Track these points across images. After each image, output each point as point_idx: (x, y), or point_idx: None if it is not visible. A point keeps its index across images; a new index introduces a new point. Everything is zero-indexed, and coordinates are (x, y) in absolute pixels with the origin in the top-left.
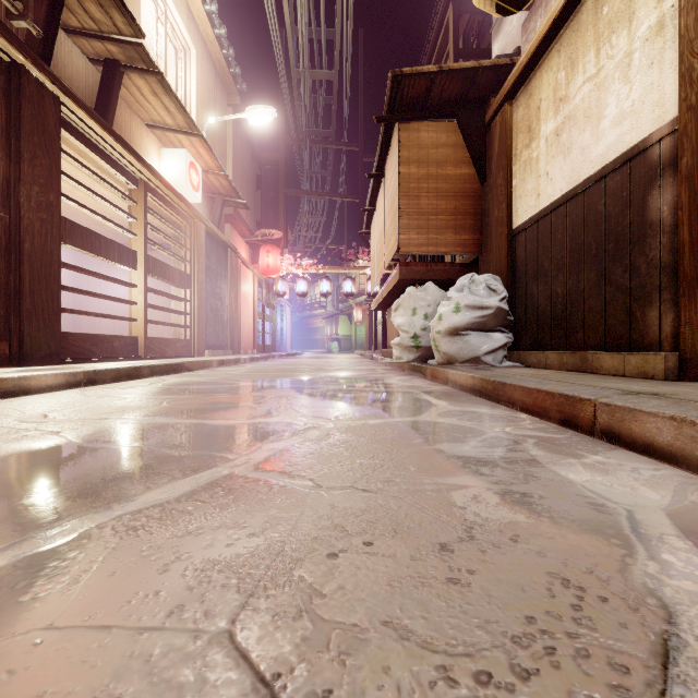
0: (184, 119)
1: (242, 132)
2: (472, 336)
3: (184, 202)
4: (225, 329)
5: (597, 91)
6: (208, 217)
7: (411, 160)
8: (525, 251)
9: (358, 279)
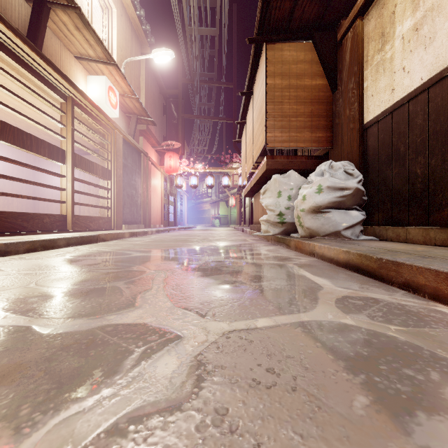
0: (102, 51)
1: (152, 74)
2: (333, 213)
3: (105, 116)
4: (138, 210)
5: None
6: (126, 130)
7: (276, 74)
8: (377, 140)
9: (232, 178)
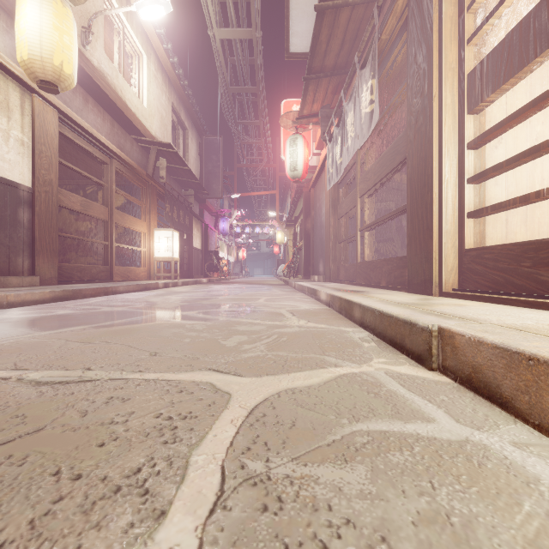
0: None
1: None
2: None
3: None
4: None
5: None
6: None
7: None
8: None
9: None
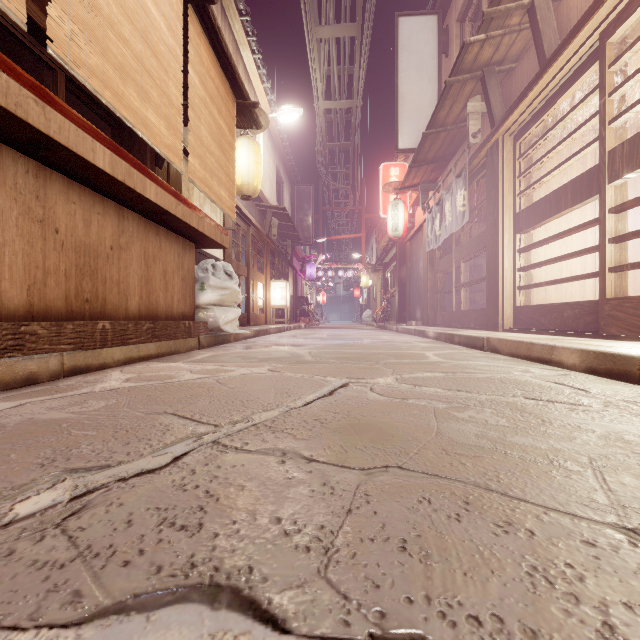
0: None
1: None
2: None
3: None
4: None
5: None
6: None
7: None
8: None
9: None
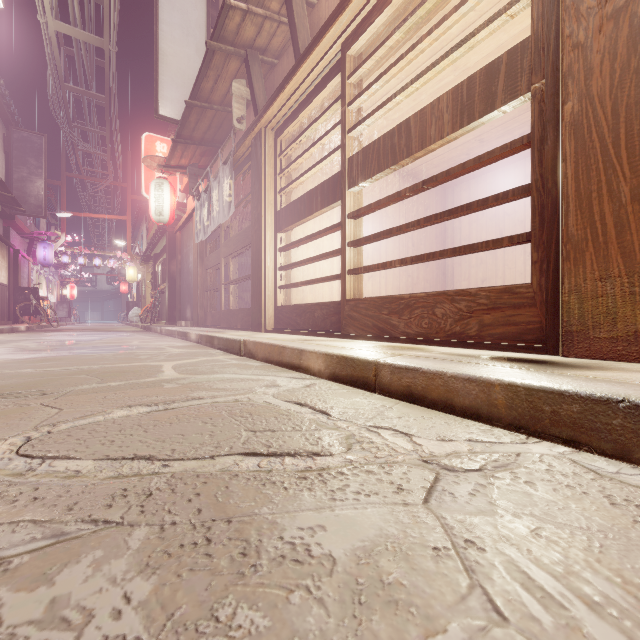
0: None
1: None
2: None
3: None
4: None
5: None
6: None
7: None
8: None
9: None
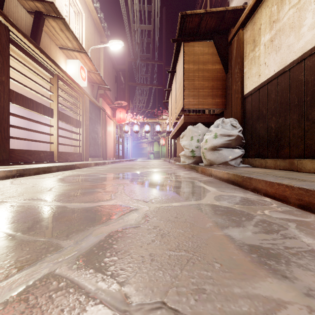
0: (77, 44)
1: (108, 55)
2: (224, 150)
3: (78, 86)
4: (99, 148)
5: (298, 11)
6: (91, 94)
7: (190, 61)
8: (251, 106)
9: (162, 125)
